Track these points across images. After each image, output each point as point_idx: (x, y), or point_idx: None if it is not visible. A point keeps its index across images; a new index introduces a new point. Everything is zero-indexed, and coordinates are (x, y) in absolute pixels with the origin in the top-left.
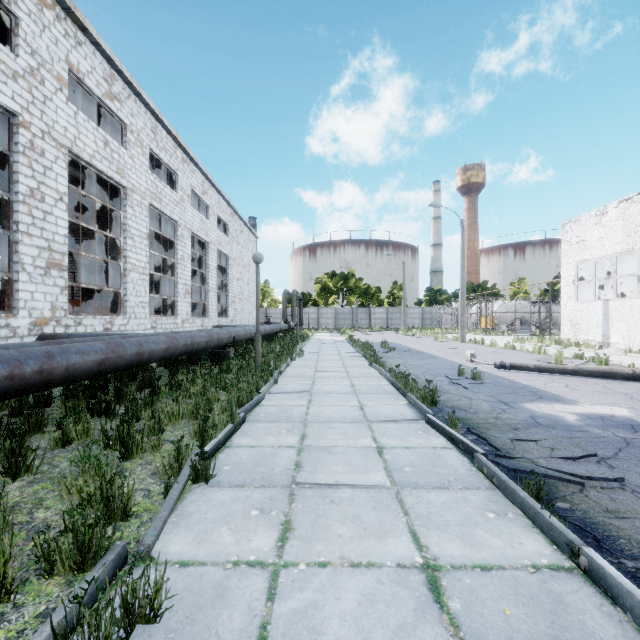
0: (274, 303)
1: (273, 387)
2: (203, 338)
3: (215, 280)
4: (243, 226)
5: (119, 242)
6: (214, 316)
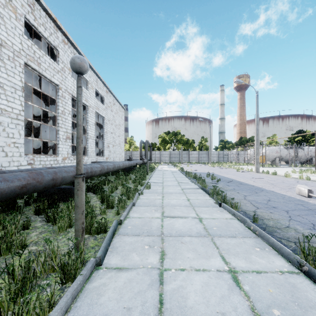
0: (136, 148)
1: (84, 290)
2: (13, 182)
3: (93, 131)
4: (115, 101)
5: None
6: (93, 155)
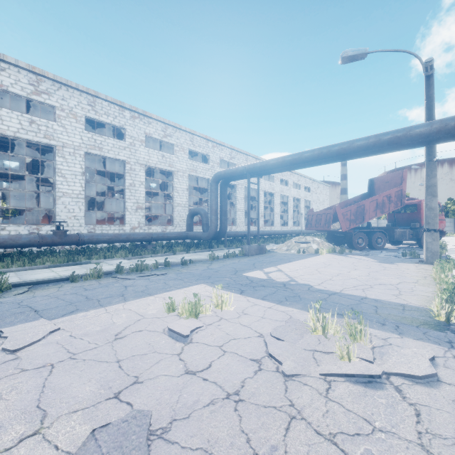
0: None
1: None
2: (290, 231)
3: (303, 212)
4: (319, 184)
5: (273, 207)
6: (303, 226)
